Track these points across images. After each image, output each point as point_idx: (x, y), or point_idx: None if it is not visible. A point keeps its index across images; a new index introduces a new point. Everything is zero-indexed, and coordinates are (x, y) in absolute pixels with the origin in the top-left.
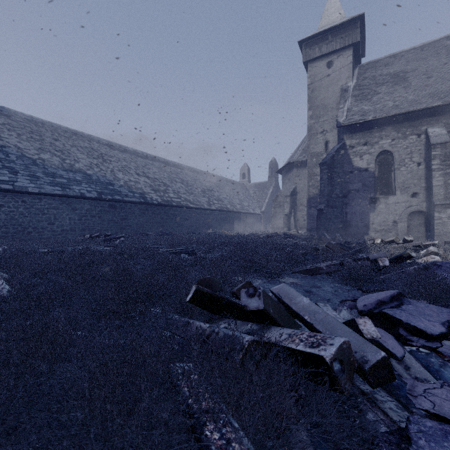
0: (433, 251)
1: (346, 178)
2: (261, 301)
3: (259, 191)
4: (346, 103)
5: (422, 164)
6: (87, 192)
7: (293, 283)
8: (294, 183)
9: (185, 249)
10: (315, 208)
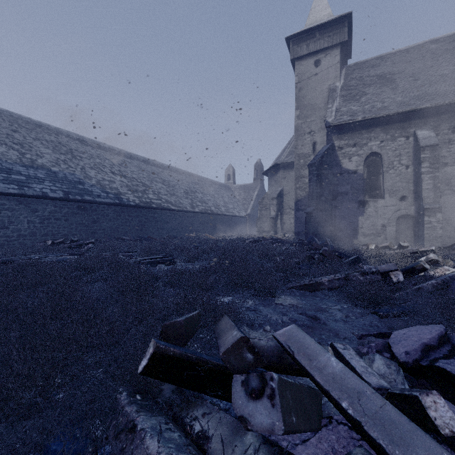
0: (434, 258)
1: (335, 180)
2: (278, 412)
3: (244, 193)
4: (334, 103)
5: (411, 167)
6: (51, 191)
7: (293, 305)
8: (280, 185)
9: (163, 258)
10: (302, 211)
